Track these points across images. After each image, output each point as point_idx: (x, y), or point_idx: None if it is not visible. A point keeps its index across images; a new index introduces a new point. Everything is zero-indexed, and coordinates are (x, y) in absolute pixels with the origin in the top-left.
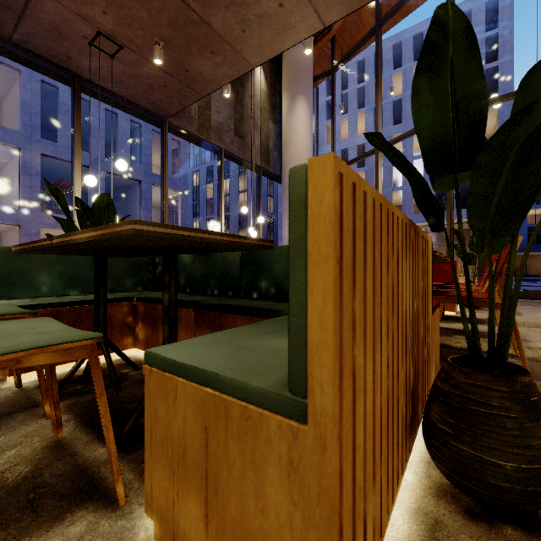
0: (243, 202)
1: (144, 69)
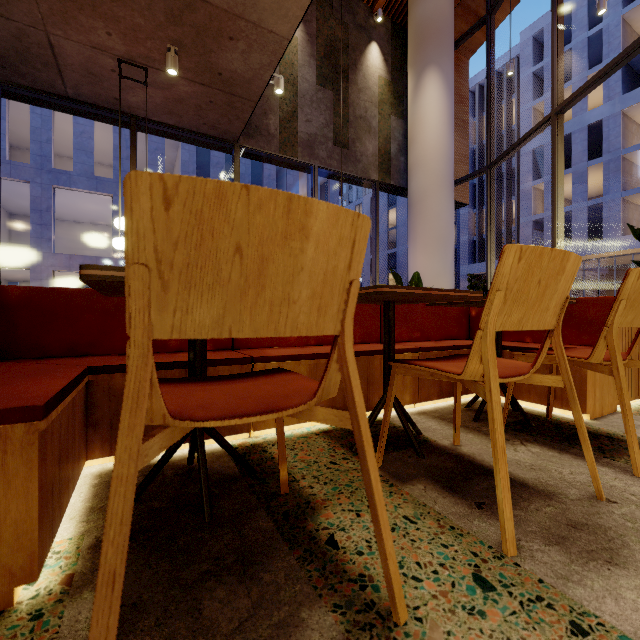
0: None
1: (181, 89)
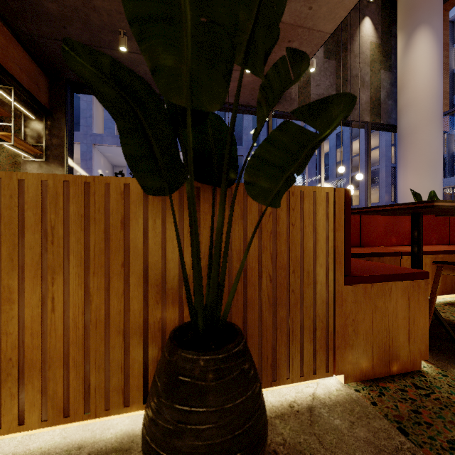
0: (375, 159)
1: (245, 79)
